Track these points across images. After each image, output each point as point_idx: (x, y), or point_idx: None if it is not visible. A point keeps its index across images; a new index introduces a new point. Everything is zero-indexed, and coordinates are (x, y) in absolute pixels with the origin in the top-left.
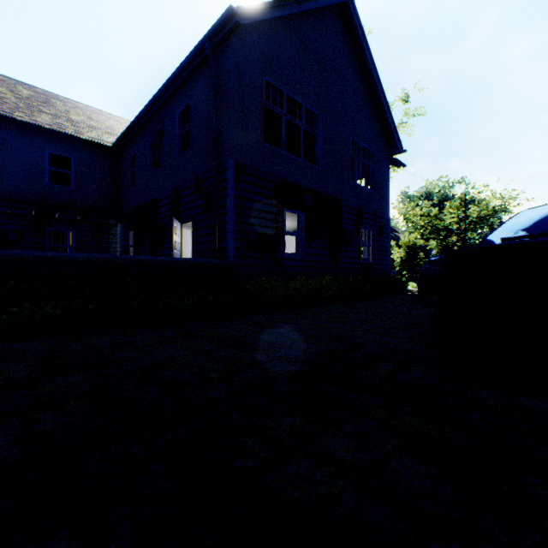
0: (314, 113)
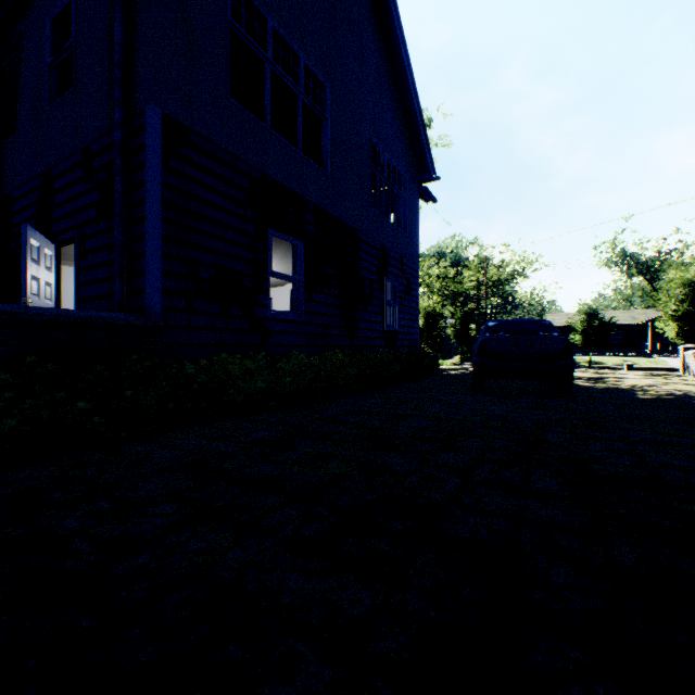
0: (320, 81)
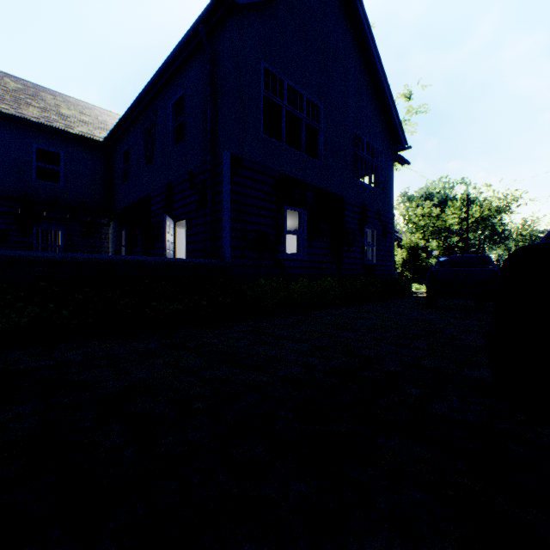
0: (316, 105)
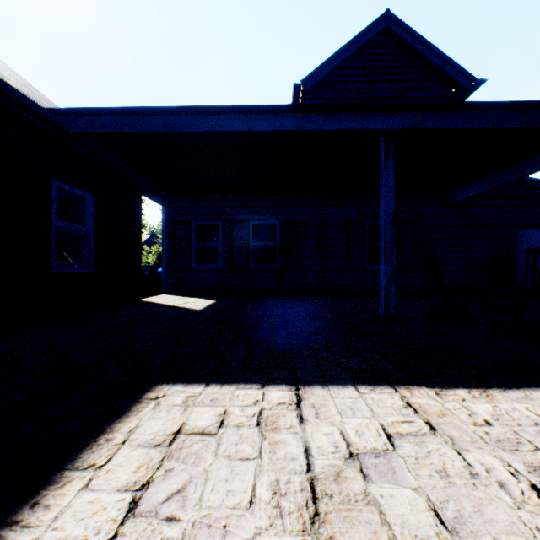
0: None
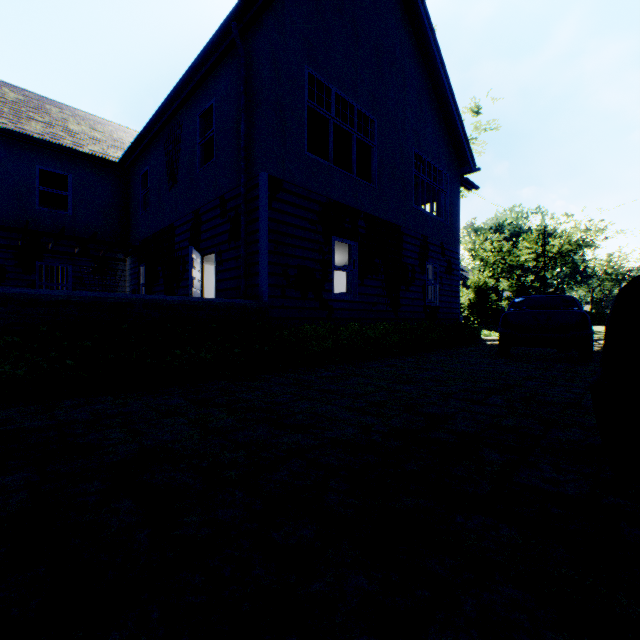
0: (369, 118)
